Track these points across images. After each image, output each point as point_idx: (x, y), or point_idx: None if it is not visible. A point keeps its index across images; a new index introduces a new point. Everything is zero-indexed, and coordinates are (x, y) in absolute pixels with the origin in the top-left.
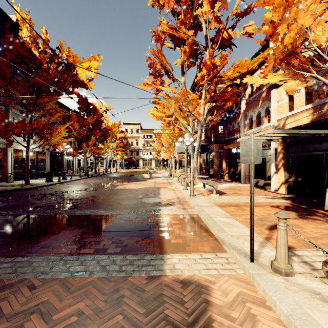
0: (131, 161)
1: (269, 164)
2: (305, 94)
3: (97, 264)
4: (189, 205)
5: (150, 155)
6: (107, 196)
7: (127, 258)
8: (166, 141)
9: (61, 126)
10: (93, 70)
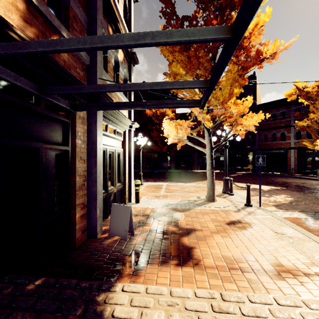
0: None
1: None
2: None
3: None
4: None
5: None
6: None
7: None
8: None
9: None
10: None
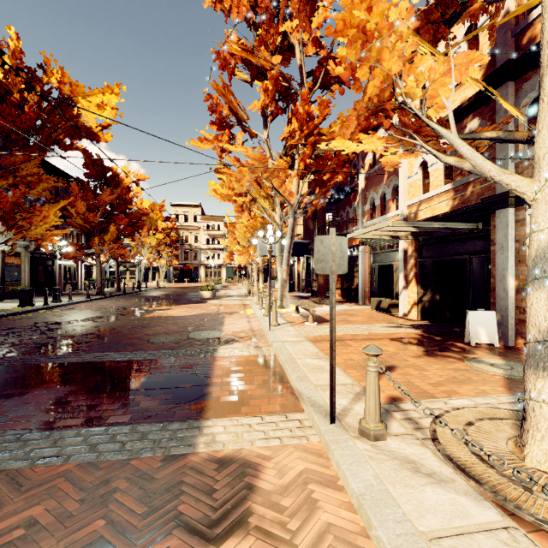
0: (186, 270)
1: (397, 274)
2: (444, 167)
3: (83, 442)
4: (267, 341)
5: (219, 259)
6: (131, 329)
7: (139, 430)
8: (243, 235)
9: (50, 207)
10: (109, 111)
